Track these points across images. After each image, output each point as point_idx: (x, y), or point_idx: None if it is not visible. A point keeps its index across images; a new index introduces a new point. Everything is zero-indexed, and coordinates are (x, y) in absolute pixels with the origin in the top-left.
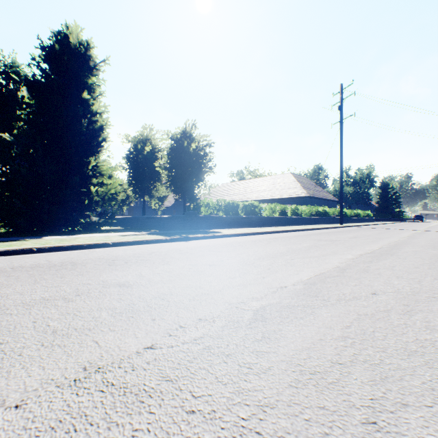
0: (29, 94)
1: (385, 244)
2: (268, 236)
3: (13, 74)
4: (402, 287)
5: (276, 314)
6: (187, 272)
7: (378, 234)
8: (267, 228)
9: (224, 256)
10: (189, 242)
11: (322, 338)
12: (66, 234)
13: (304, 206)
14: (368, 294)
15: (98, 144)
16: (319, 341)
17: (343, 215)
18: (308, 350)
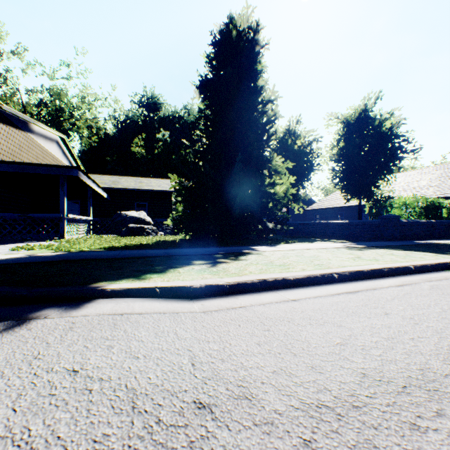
0: (200, 97)
1: None
2: None
3: (152, 105)
4: None
5: None
6: None
7: None
8: None
9: None
10: None
11: None
12: (250, 243)
13: None
14: None
15: (266, 138)
16: None
17: None
18: None
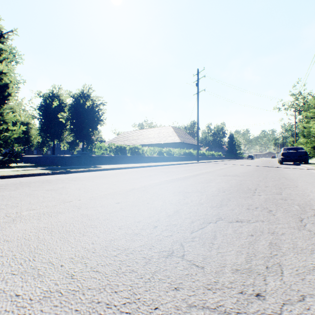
0: None
1: (195, 173)
2: (135, 169)
3: None
4: (143, 198)
5: (25, 218)
6: (18, 195)
7: (207, 167)
8: (142, 164)
9: (71, 184)
10: (66, 175)
11: (27, 229)
12: None
13: (177, 149)
14: (113, 203)
15: (4, 97)
16: (21, 231)
17: (203, 155)
18: (2, 236)
